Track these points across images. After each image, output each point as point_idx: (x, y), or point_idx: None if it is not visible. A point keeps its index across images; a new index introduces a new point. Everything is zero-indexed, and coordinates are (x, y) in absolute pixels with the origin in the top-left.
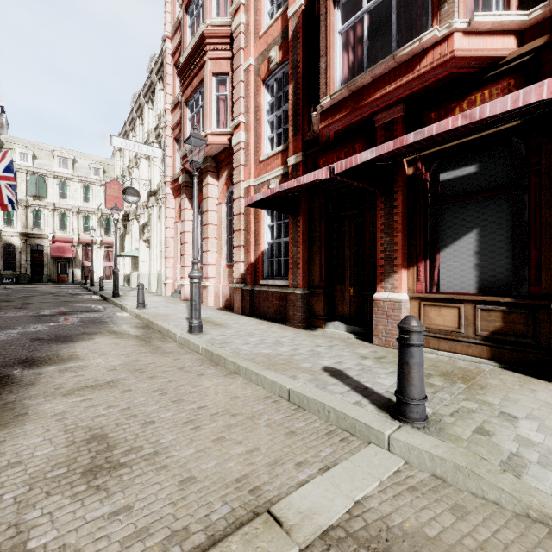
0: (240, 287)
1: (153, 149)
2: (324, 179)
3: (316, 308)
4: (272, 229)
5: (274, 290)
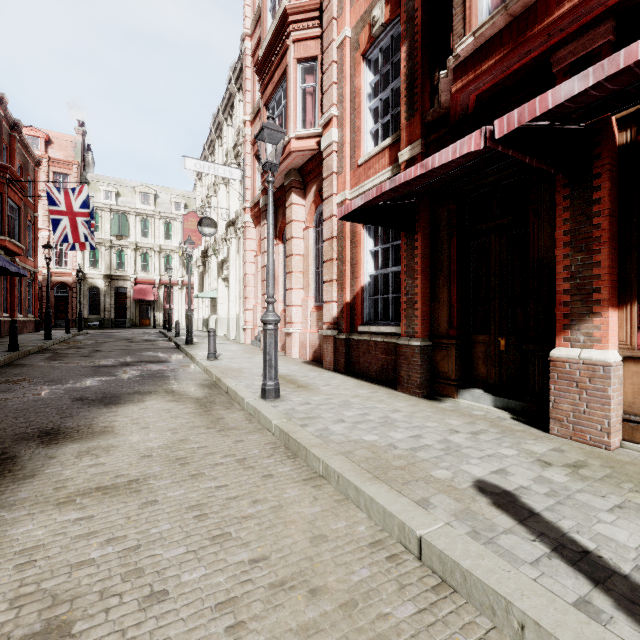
0: (332, 335)
1: (231, 170)
2: (462, 168)
3: (442, 367)
4: (376, 257)
5: (379, 339)
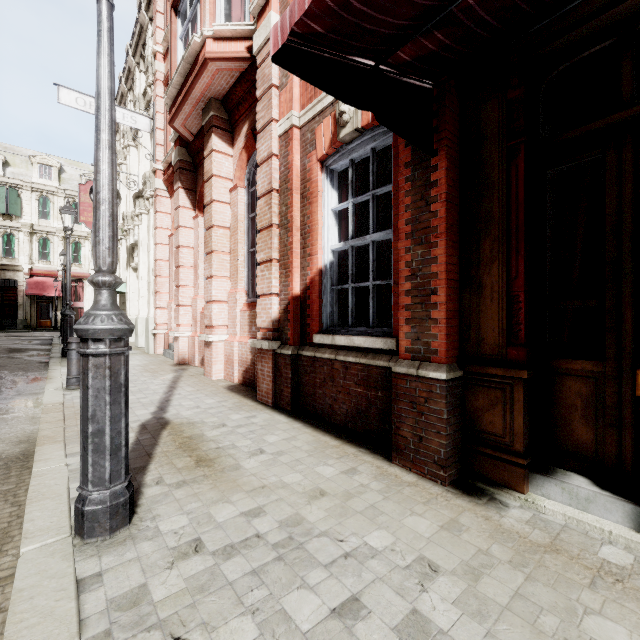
0: (270, 348)
1: (134, 116)
2: None
3: (489, 424)
4: (342, 220)
5: (351, 359)
